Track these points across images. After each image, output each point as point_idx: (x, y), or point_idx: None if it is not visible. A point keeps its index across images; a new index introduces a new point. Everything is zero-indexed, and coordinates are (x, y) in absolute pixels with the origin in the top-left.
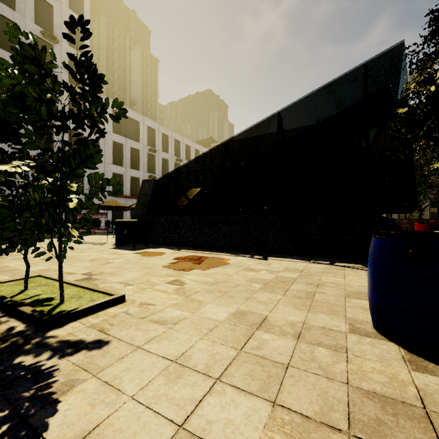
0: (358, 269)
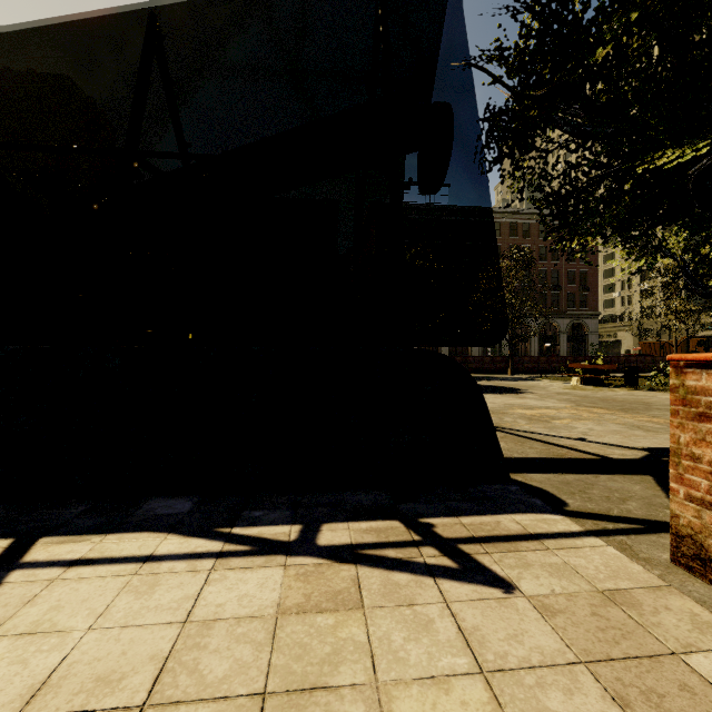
0: (406, 567)
